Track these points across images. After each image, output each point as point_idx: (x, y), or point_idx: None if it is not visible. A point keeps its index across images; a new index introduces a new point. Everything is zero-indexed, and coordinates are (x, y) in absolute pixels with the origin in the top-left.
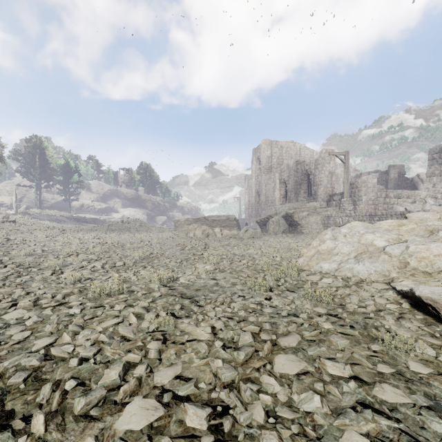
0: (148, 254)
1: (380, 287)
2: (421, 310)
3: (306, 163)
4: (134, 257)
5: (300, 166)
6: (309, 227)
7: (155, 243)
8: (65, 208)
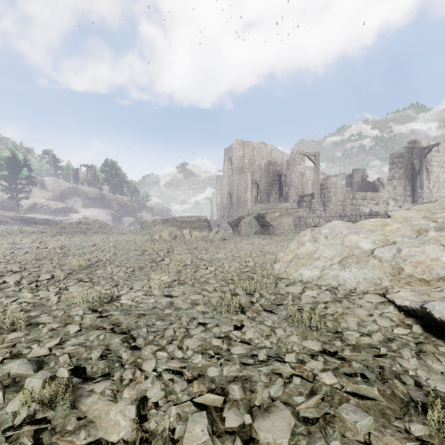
0: (94, 262)
1: (374, 300)
2: (439, 336)
3: (277, 164)
4: (73, 267)
5: (272, 167)
6: (280, 228)
7: (111, 247)
8: (12, 208)
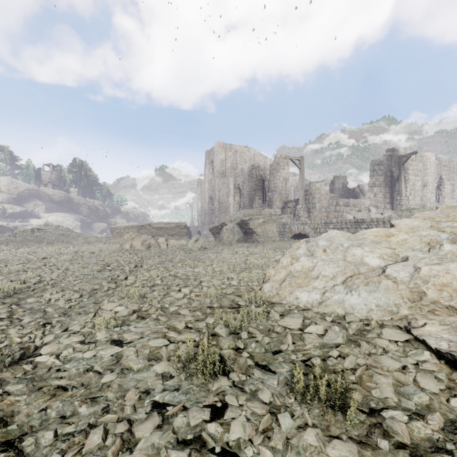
0: (31, 283)
1: (397, 338)
2: None
3: (261, 168)
4: None
5: (255, 171)
6: (264, 235)
7: (65, 260)
8: None
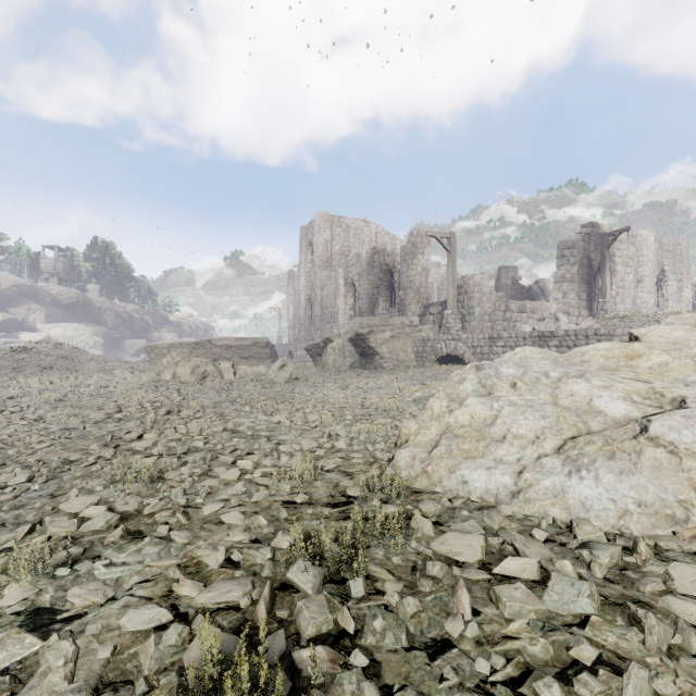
0: None
1: None
2: None
3: (387, 252)
4: None
5: (378, 258)
6: (393, 358)
7: (47, 402)
8: None
